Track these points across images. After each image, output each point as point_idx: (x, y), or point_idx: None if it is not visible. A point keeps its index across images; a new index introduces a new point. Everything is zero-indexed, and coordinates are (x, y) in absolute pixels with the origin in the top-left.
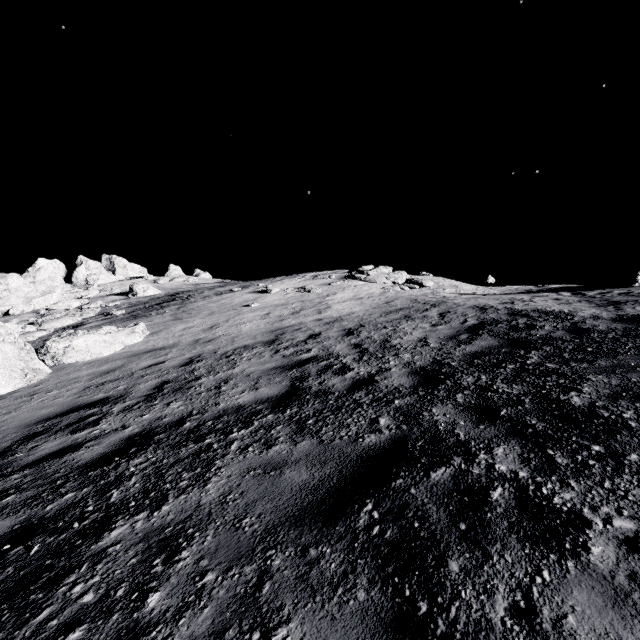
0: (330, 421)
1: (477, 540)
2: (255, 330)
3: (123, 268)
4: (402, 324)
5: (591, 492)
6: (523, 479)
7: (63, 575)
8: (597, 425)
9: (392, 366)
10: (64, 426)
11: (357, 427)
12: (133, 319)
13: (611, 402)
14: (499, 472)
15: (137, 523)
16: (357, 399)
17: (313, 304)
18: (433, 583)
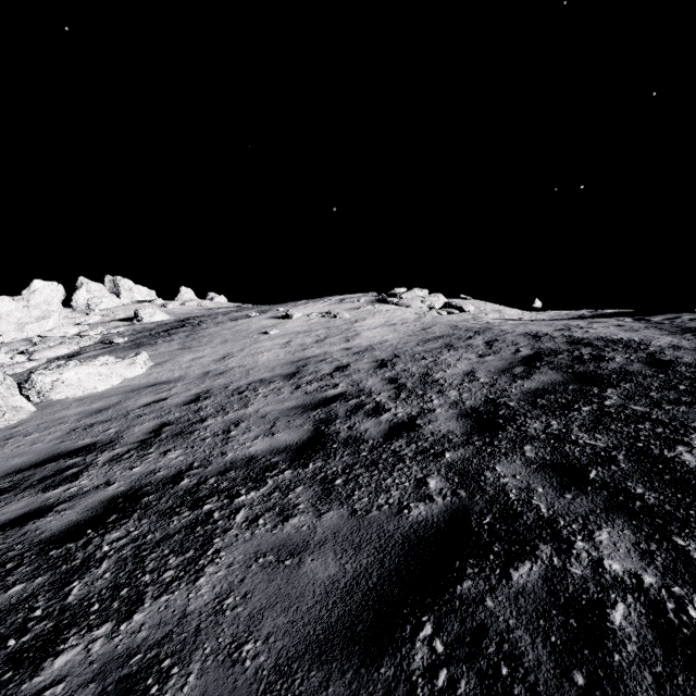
0: (364, 481)
1: None
2: (273, 361)
3: (129, 291)
4: (443, 354)
5: None
6: (653, 589)
7: None
8: None
9: (436, 406)
10: (36, 481)
11: (400, 491)
12: (136, 348)
13: None
14: (612, 574)
15: (95, 643)
16: (397, 450)
17: (340, 331)
18: None
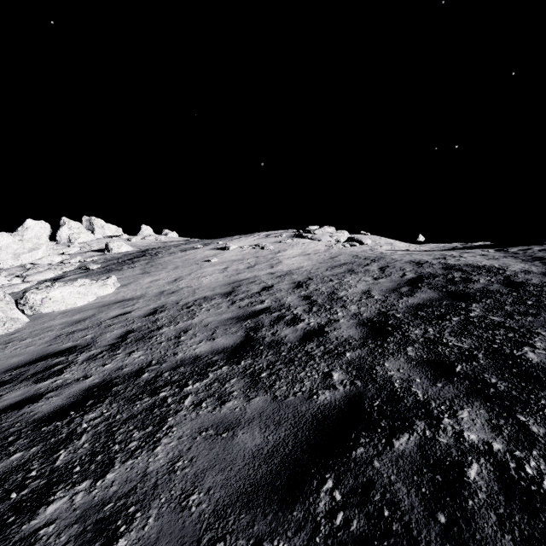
0: (283, 374)
1: (463, 541)
2: (214, 283)
3: (101, 228)
4: (346, 277)
5: None
6: (500, 453)
7: None
8: None
9: (340, 317)
10: (30, 375)
11: (310, 382)
12: (107, 272)
13: None
14: (470, 442)
15: (77, 495)
16: (309, 351)
17: (266, 259)
18: None
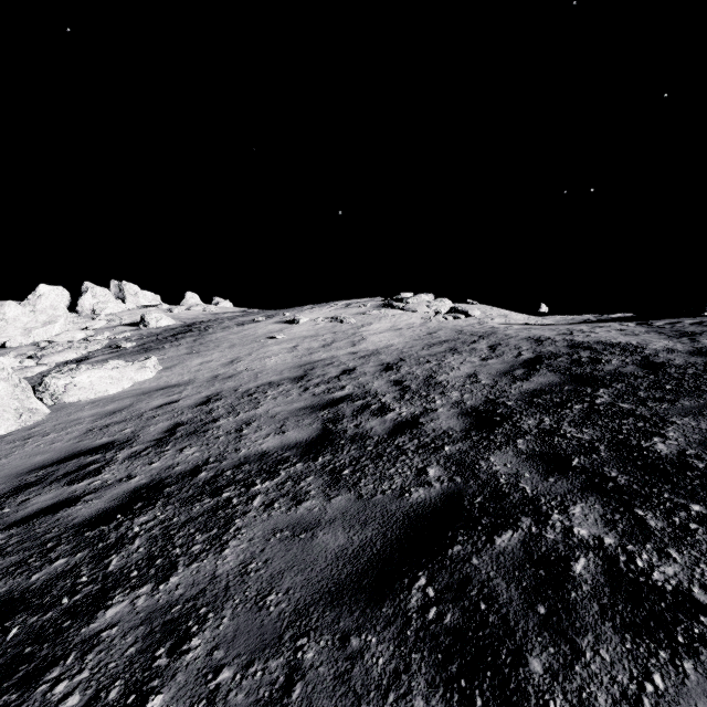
0: (370, 471)
1: (562, 629)
2: (281, 365)
3: (134, 296)
4: (447, 358)
5: (699, 565)
6: (610, 547)
7: (44, 668)
8: (692, 479)
9: (439, 406)
10: (61, 476)
11: (402, 479)
12: (144, 352)
13: (704, 450)
14: (579, 538)
15: (139, 599)
16: (400, 445)
17: (346, 335)
18: (511, 689)
